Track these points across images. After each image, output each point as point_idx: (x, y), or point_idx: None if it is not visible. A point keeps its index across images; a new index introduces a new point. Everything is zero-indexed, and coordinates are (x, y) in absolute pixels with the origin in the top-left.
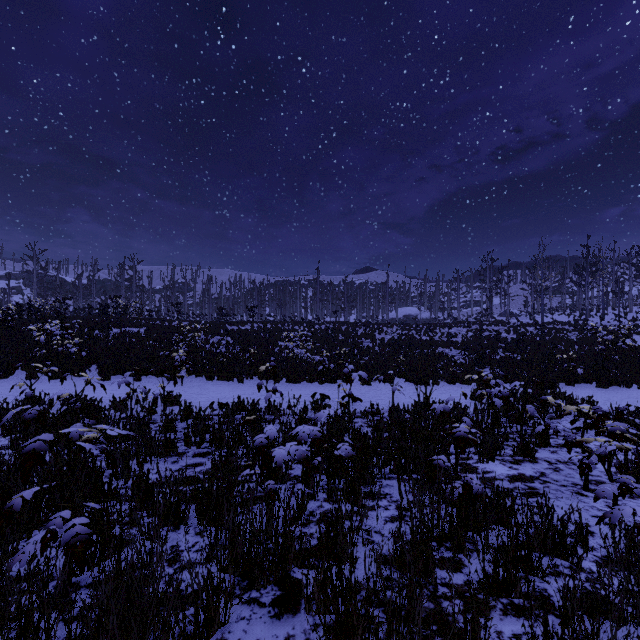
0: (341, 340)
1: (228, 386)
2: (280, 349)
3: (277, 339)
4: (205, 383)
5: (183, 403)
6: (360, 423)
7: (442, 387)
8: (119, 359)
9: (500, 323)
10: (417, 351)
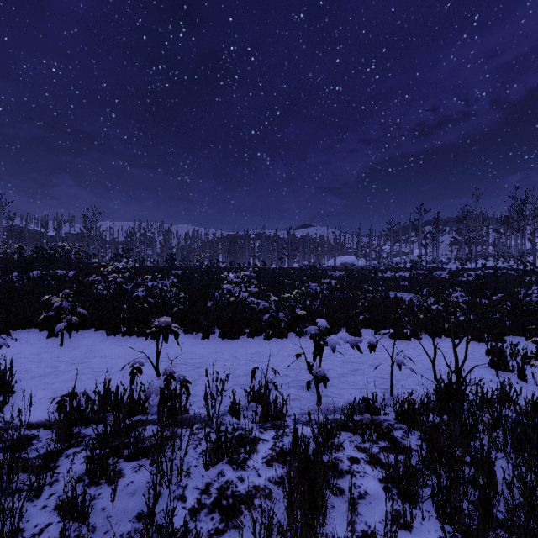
0: (288, 284)
1: (132, 345)
2: (221, 293)
3: (221, 282)
4: (102, 340)
5: (23, 386)
6: (349, 449)
7: (428, 342)
8: (1, 306)
9: (436, 268)
10: (367, 295)
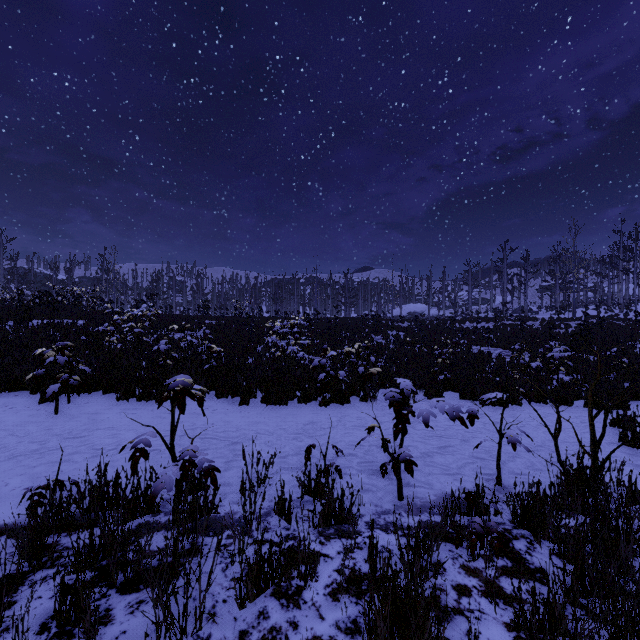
0: (346, 336)
1: (149, 413)
2: (264, 347)
3: (265, 335)
4: (110, 406)
5: None
6: (453, 571)
7: (530, 410)
8: None
9: (526, 318)
10: (444, 350)
